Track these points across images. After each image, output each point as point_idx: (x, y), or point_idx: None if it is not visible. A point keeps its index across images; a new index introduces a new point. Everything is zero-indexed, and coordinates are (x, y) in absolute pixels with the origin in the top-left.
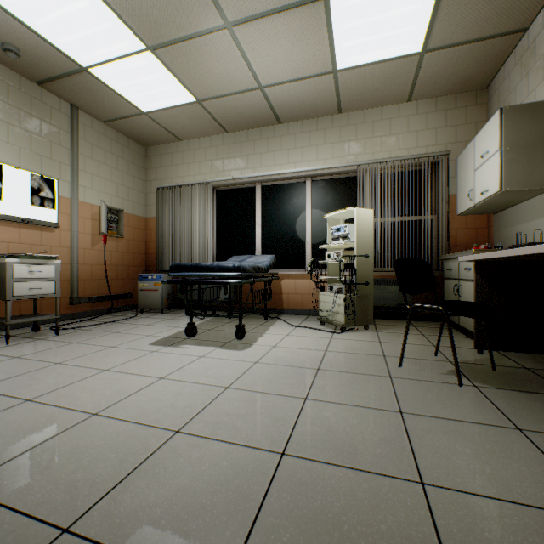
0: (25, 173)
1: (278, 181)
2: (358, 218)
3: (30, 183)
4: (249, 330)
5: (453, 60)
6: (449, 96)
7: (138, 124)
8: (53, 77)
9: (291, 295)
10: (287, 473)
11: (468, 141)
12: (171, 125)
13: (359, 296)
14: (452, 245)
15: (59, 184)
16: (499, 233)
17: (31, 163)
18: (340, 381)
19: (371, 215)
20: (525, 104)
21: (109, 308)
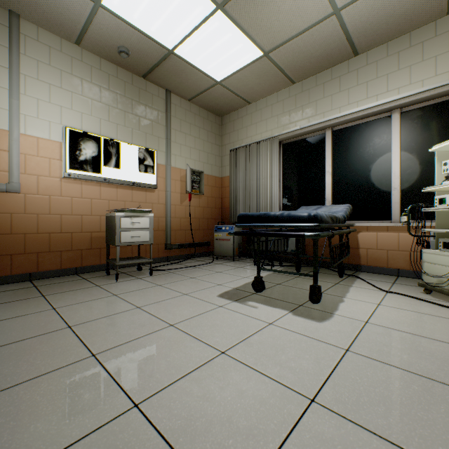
0: (134, 148)
1: (352, 122)
2: None
3: (138, 155)
4: (323, 289)
5: None
6: None
7: (214, 95)
8: (152, 68)
9: (370, 250)
10: None
11: None
12: (240, 89)
13: None
14: None
15: (157, 154)
16: None
17: (139, 140)
18: None
19: None
20: None
21: (193, 253)
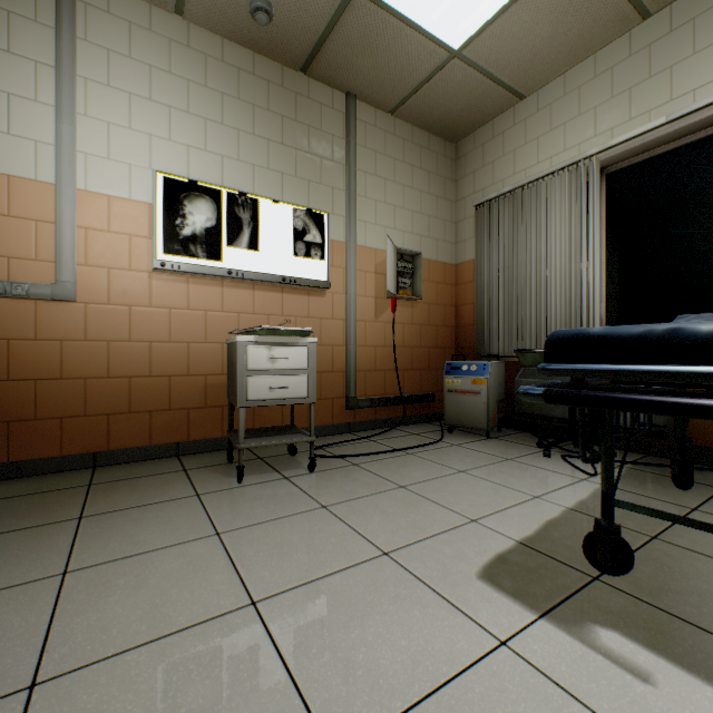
0: (285, 209)
1: None
2: None
3: (292, 222)
4: None
5: None
6: None
7: (443, 91)
8: (318, 44)
9: None
10: None
11: None
12: (504, 62)
13: None
14: None
15: (329, 221)
16: None
17: (296, 194)
18: None
19: None
20: None
21: (399, 416)
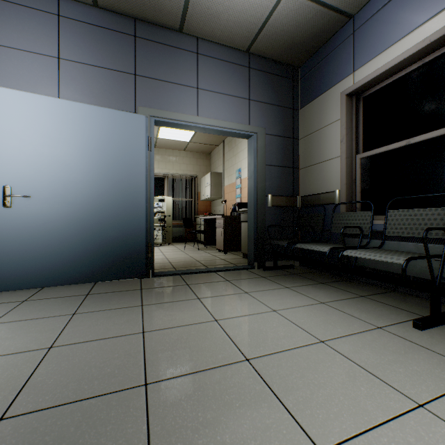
0: None
1: None
2: (167, 200)
3: None
4: None
5: (199, 146)
6: (198, 153)
7: None
8: None
9: None
10: (170, 259)
11: (204, 172)
12: None
13: (167, 231)
14: (199, 211)
15: None
16: (213, 208)
17: None
18: (170, 253)
19: (171, 199)
20: (216, 172)
21: None
